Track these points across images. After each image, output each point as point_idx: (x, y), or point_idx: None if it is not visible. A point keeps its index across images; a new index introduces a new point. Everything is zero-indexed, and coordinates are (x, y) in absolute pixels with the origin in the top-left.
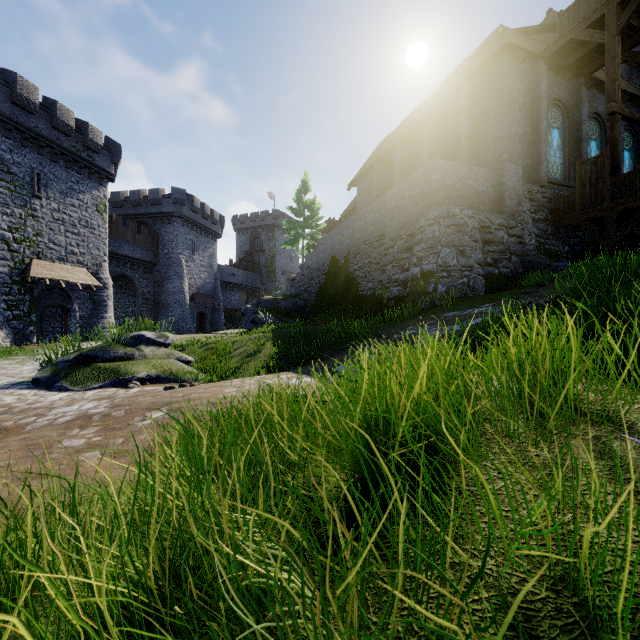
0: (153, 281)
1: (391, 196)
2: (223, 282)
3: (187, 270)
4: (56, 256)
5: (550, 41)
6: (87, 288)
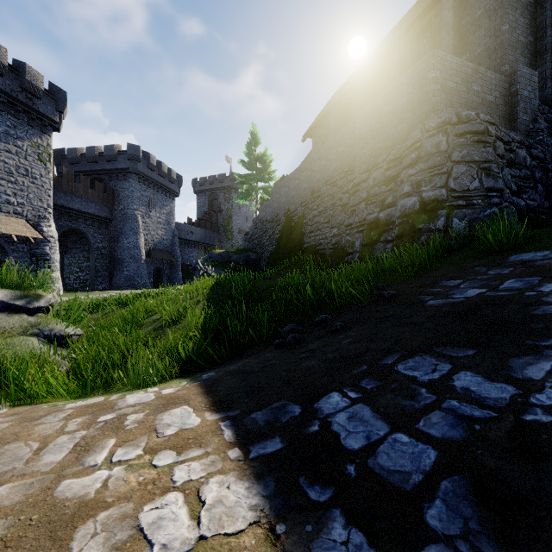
0: (109, 237)
1: (362, 119)
2: (181, 239)
3: (143, 226)
4: None
5: None
6: (27, 241)
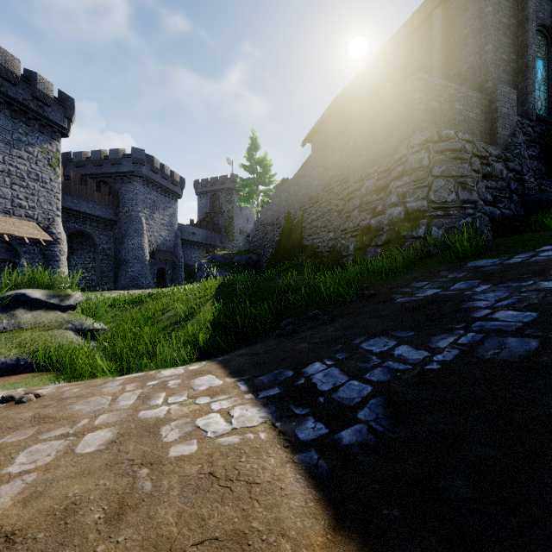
0: (114, 238)
1: (356, 131)
2: (184, 240)
3: (147, 228)
4: (0, 209)
5: None
6: (37, 243)
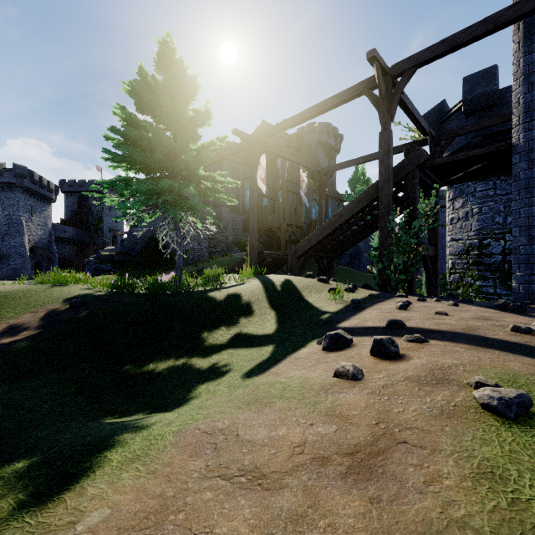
0: None
1: None
2: (55, 237)
3: (27, 228)
4: None
5: None
6: None
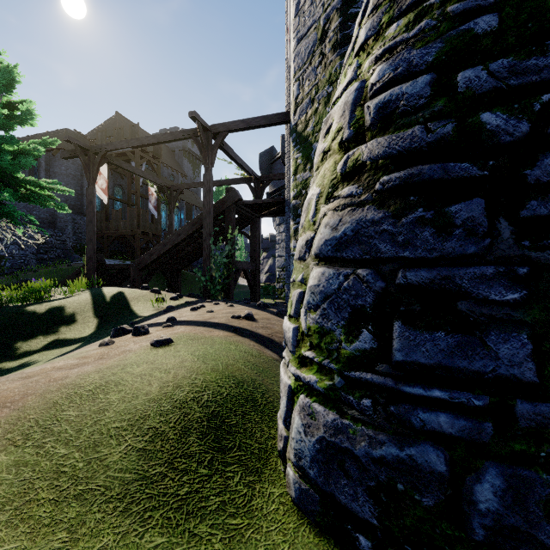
0: None
1: None
2: None
3: None
4: None
5: (110, 134)
6: None
